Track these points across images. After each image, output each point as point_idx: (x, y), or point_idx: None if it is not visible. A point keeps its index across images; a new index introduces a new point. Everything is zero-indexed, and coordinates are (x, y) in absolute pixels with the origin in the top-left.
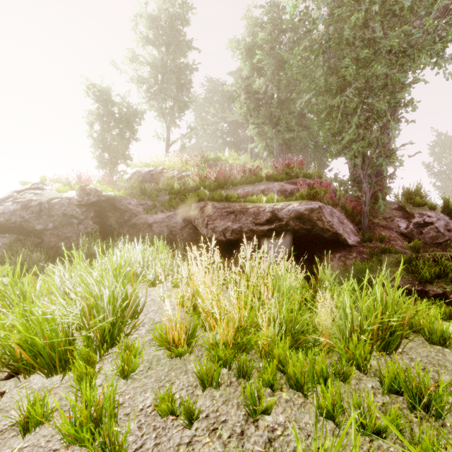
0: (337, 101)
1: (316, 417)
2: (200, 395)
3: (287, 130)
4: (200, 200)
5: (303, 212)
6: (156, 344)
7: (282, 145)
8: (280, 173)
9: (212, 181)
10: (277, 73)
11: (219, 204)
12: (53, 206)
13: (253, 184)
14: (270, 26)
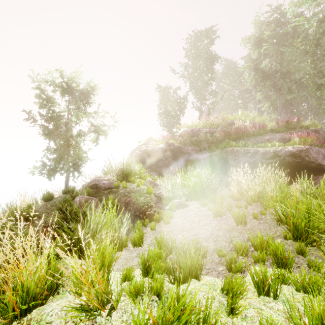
0: (324, 80)
1: (279, 187)
2: (248, 206)
3: (289, 92)
4: (229, 146)
5: (294, 152)
6: (228, 197)
7: (284, 102)
8: (281, 127)
9: (233, 135)
10: (280, 54)
11: (241, 149)
12: (155, 152)
13: (261, 135)
14: (274, 20)
